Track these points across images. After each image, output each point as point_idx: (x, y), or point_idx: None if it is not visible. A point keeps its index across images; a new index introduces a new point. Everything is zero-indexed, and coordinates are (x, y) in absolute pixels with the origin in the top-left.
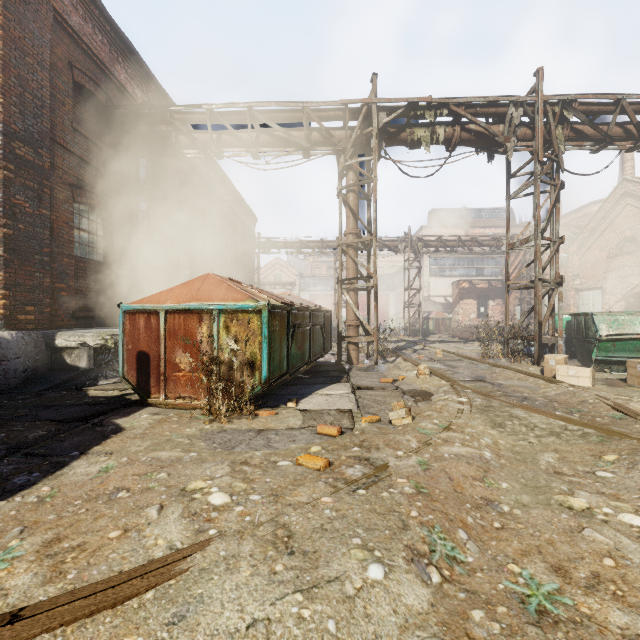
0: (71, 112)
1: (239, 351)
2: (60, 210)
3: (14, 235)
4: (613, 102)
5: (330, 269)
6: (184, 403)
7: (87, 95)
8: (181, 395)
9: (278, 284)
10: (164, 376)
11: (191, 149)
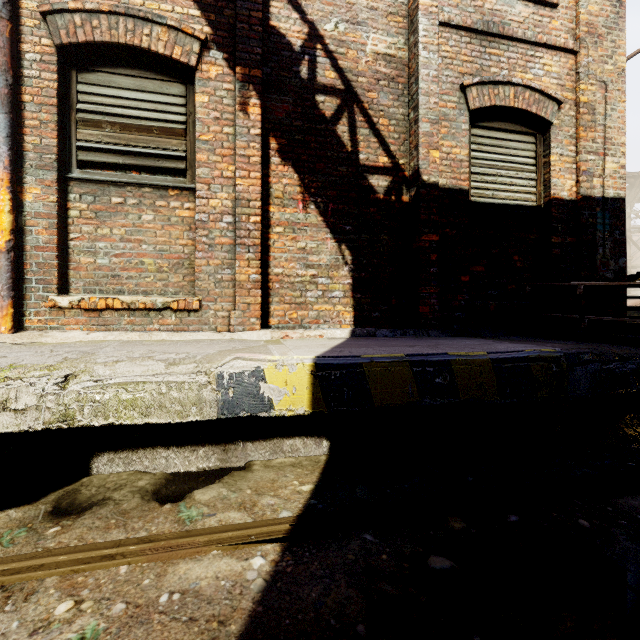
0: None
1: None
2: None
3: None
4: None
5: None
6: None
7: None
8: None
9: None
10: None
11: None
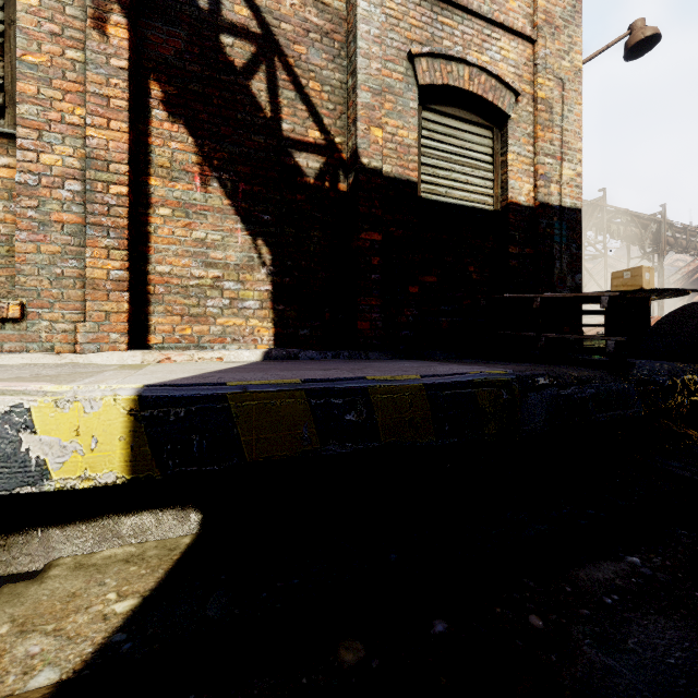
0: None
1: None
2: None
3: None
4: (682, 228)
5: None
6: None
7: None
8: None
9: None
10: None
11: None
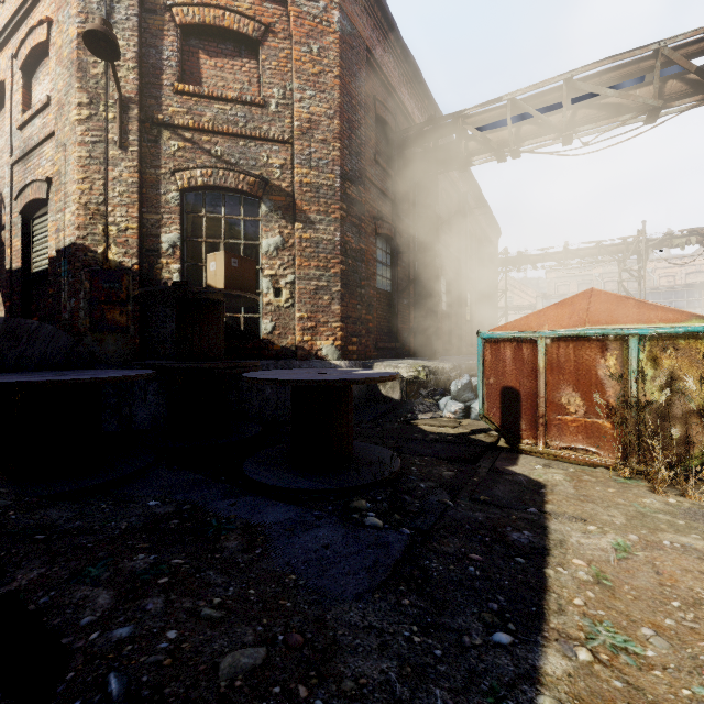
0: (374, 146)
1: (696, 394)
2: (368, 243)
3: (346, 270)
4: None
5: (583, 285)
6: (577, 456)
7: (381, 126)
8: (569, 445)
9: (512, 309)
10: (543, 419)
11: (480, 155)
